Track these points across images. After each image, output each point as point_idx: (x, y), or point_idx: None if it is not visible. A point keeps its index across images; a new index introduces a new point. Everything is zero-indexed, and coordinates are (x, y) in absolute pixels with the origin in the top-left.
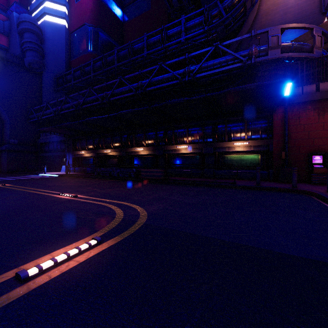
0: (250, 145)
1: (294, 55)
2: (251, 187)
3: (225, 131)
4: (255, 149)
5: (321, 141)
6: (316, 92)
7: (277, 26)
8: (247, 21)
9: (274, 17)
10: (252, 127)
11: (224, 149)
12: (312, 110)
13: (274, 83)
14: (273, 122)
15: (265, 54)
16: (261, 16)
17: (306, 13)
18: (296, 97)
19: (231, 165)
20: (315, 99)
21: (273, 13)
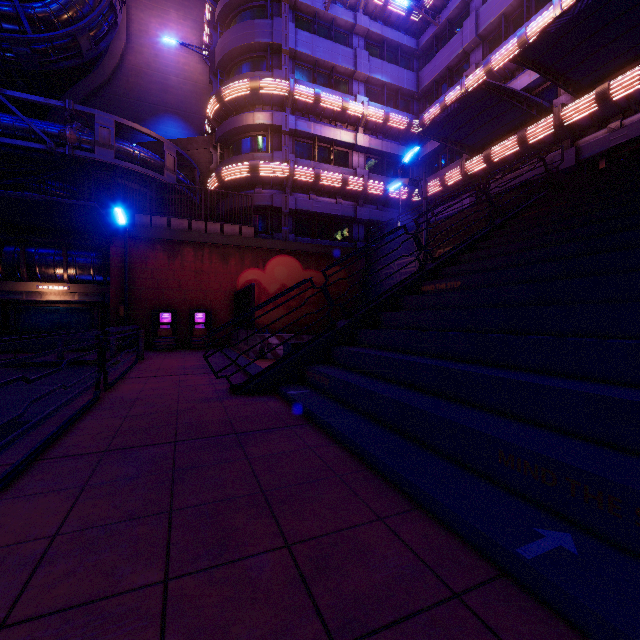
0: (72, 291)
1: (136, 168)
2: (44, 364)
3: (21, 261)
4: (83, 299)
5: (172, 294)
6: (166, 229)
7: (109, 115)
8: (102, 64)
9: (149, 86)
10: (78, 262)
11: (19, 295)
12: (162, 251)
13: (78, 204)
14: (111, 258)
15: (92, 148)
16: (129, 71)
17: (192, 109)
18: (142, 229)
19: (40, 327)
20: (164, 237)
21: (148, 80)
